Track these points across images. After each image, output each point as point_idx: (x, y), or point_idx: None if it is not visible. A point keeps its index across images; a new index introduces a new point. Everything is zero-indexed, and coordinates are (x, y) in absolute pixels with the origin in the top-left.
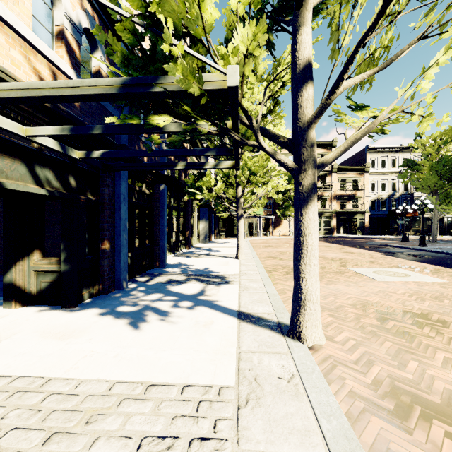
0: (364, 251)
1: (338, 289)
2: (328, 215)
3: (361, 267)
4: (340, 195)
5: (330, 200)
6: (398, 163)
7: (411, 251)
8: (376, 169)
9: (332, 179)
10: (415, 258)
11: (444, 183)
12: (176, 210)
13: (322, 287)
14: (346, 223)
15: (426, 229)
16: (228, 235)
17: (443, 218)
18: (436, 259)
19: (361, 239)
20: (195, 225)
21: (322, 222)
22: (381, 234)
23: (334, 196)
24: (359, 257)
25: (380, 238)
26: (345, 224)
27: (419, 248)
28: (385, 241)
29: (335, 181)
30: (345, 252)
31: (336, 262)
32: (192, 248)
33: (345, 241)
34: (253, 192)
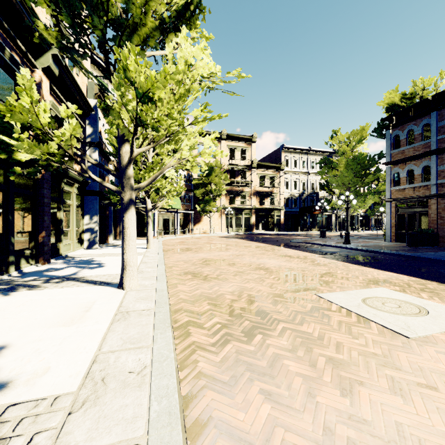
0: (301, 253)
1: (410, 439)
2: (248, 211)
3: (332, 289)
4: (259, 192)
5: (252, 196)
6: (307, 164)
7: (343, 250)
8: (289, 168)
9: (252, 175)
10: (365, 263)
11: (357, 180)
12: (2, 190)
13: (354, 430)
14: (264, 220)
15: (328, 226)
16: (137, 234)
17: (339, 216)
18: (385, 262)
19: (282, 236)
20: (72, 222)
21: (242, 219)
22: (293, 230)
23: (254, 192)
24: (306, 264)
25: (295, 234)
26: (263, 221)
27: (349, 247)
28: (304, 238)
29: (254, 177)
30: (282, 256)
31: (288, 278)
32: (57, 260)
33: (268, 239)
34: (165, 176)
